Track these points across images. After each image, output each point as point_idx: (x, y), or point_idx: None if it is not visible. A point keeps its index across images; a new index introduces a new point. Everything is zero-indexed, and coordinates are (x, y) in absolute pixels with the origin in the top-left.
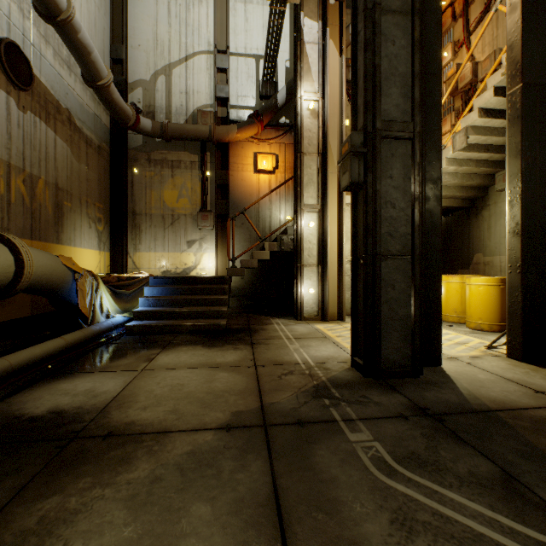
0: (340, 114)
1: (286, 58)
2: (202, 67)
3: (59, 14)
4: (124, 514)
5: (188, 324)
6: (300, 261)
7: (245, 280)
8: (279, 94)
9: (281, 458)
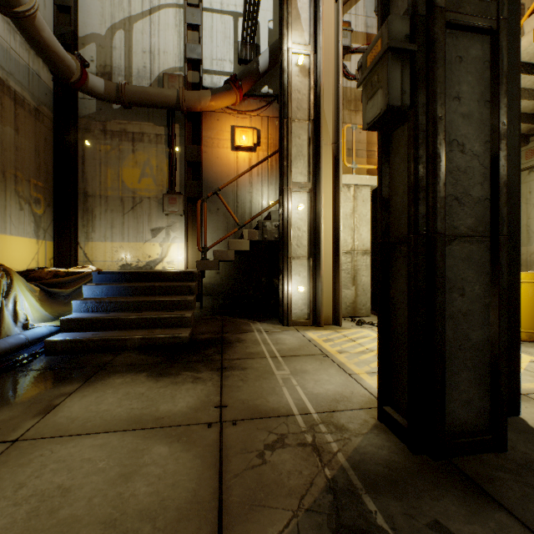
0: (336, 73)
1: (269, 18)
2: (170, 23)
3: None
4: None
5: (136, 337)
6: (287, 252)
7: (221, 275)
8: (261, 57)
9: None
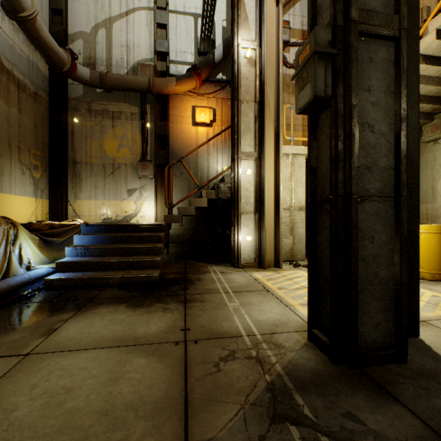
0: (277, 63)
1: (223, 18)
2: (142, 23)
3: None
4: None
5: (117, 277)
6: (237, 208)
7: (184, 227)
8: (216, 50)
9: None
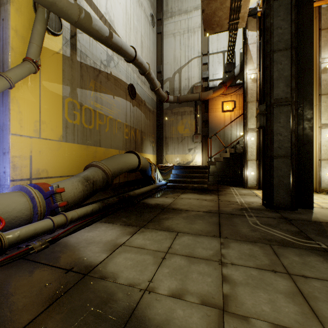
0: None
1: (240, 48)
2: (195, 65)
3: (146, 72)
4: (182, 219)
5: (190, 185)
6: (246, 158)
7: (217, 167)
8: (235, 69)
9: (222, 218)
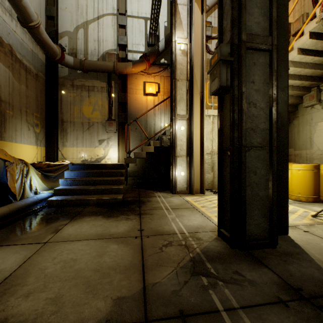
0: (202, 54)
1: (164, 20)
2: (109, 24)
3: None
4: None
5: (94, 198)
6: (175, 153)
7: (137, 166)
8: (160, 43)
9: None
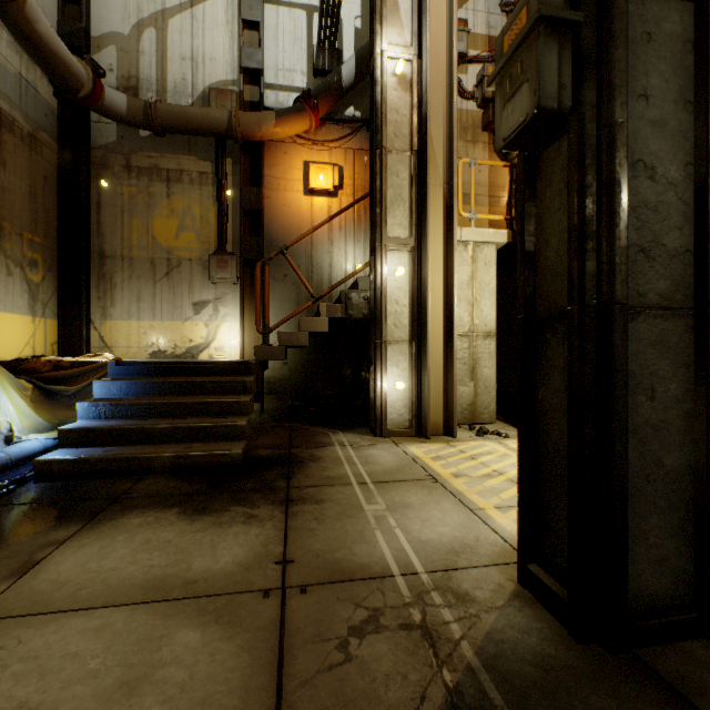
0: (448, 86)
1: (355, 13)
2: (219, 19)
3: None
4: None
5: (166, 455)
6: (381, 334)
7: (289, 366)
8: (344, 66)
9: None
